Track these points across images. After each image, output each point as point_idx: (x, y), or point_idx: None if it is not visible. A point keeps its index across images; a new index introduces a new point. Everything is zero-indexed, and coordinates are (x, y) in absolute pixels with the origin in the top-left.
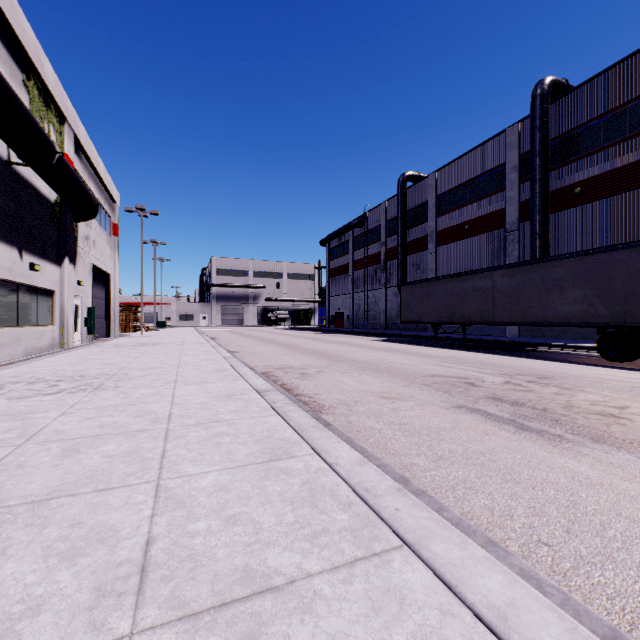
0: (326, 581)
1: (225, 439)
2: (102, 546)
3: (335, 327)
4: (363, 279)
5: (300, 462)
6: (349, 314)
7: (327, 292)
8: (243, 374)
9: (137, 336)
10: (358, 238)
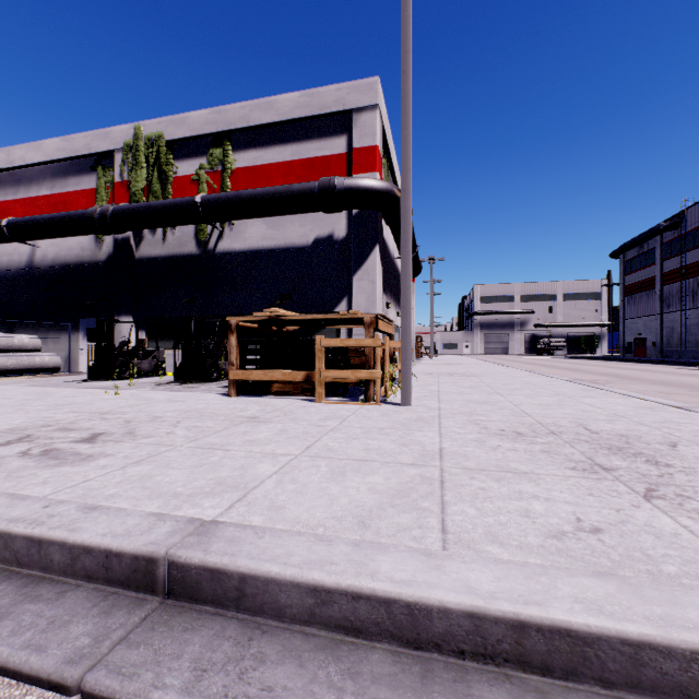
0: (610, 398)
1: (562, 387)
2: (545, 393)
3: (633, 356)
4: (678, 295)
5: (600, 391)
6: (655, 340)
7: (620, 314)
8: (550, 376)
9: (431, 360)
10: (670, 244)
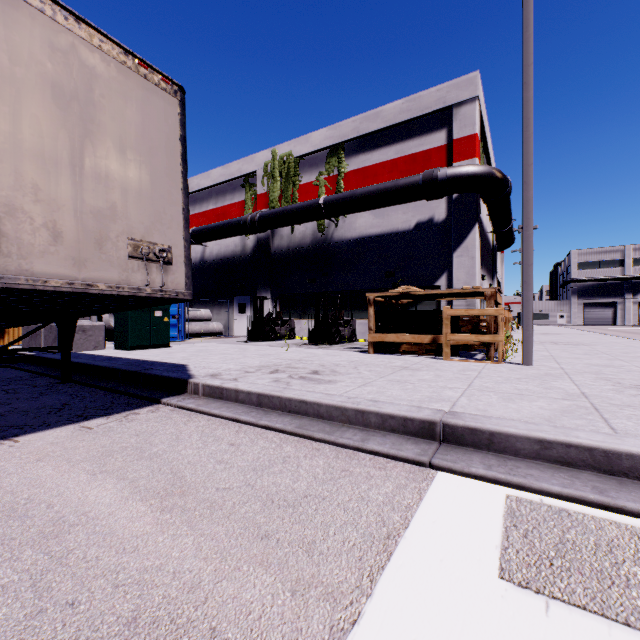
0: None
1: None
2: None
3: None
4: None
5: None
6: None
7: None
8: None
9: None
10: None
